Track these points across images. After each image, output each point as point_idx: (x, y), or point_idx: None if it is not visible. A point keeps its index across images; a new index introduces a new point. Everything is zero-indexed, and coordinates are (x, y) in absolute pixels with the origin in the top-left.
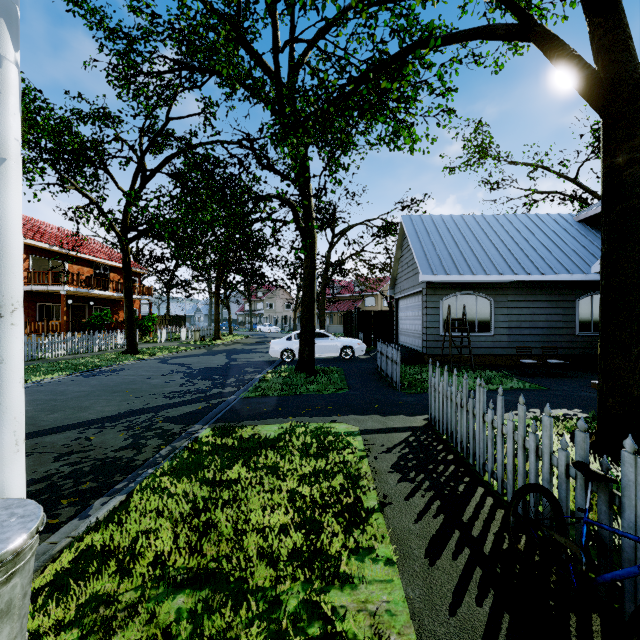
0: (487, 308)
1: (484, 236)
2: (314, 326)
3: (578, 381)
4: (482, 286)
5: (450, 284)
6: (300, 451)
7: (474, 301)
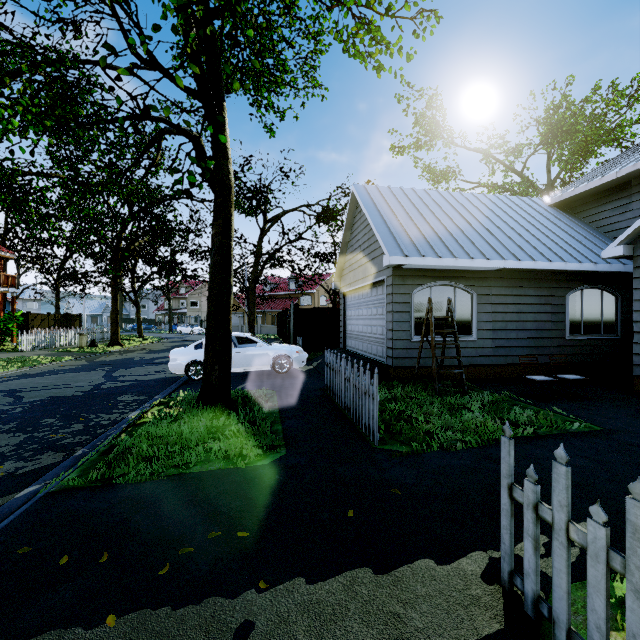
0: (468, 304)
1: (456, 214)
2: (229, 329)
3: (612, 406)
4: (462, 275)
5: (423, 271)
6: None
7: (452, 294)
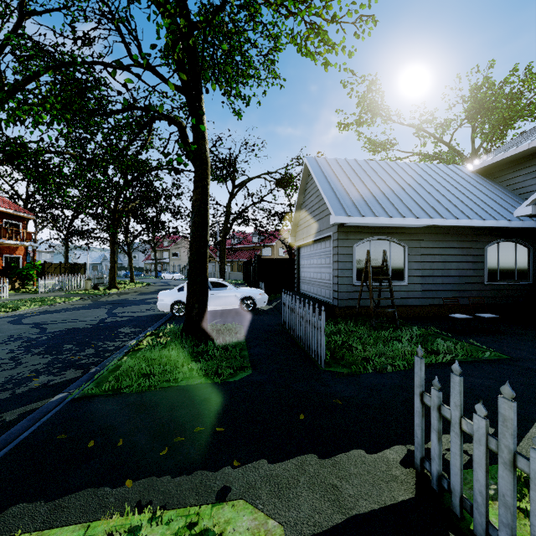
0: (400, 255)
1: (391, 180)
2: (206, 276)
3: (521, 340)
4: (396, 231)
5: (363, 228)
6: None
7: (387, 247)
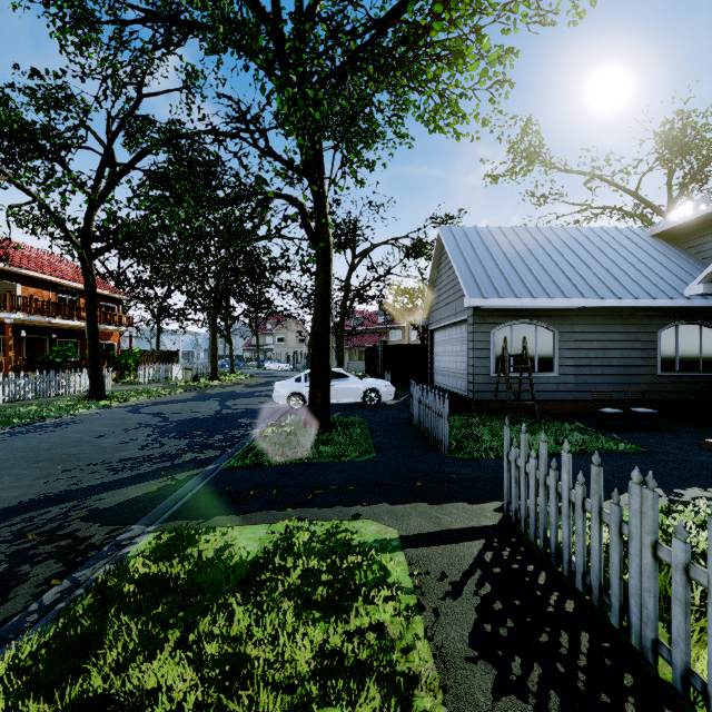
0: (549, 341)
1: (542, 252)
2: (329, 364)
3: (678, 437)
4: (543, 313)
5: (503, 310)
6: (296, 599)
7: (533, 332)
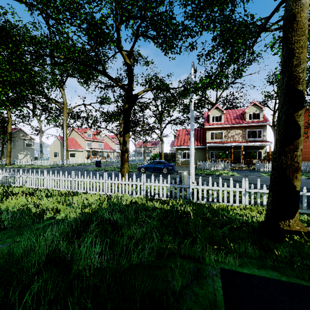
0: None
1: None
2: None
3: None
4: None
5: None
6: None
7: None
